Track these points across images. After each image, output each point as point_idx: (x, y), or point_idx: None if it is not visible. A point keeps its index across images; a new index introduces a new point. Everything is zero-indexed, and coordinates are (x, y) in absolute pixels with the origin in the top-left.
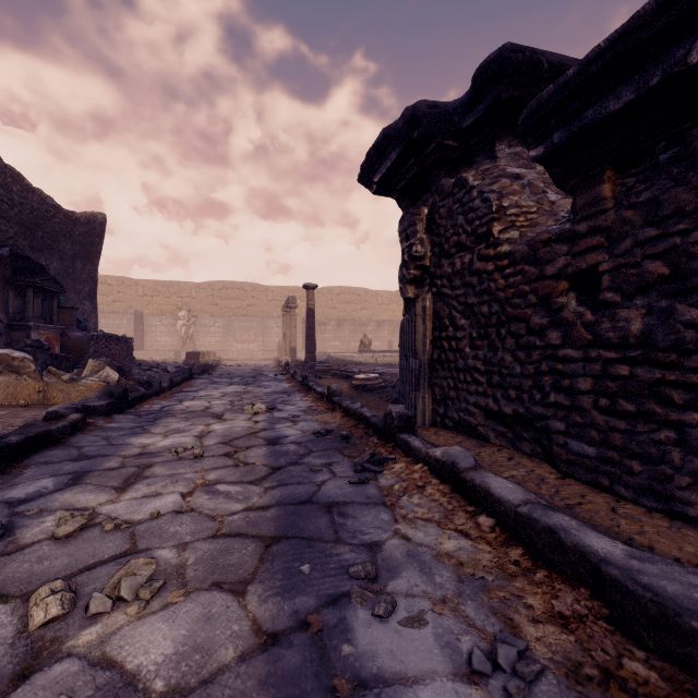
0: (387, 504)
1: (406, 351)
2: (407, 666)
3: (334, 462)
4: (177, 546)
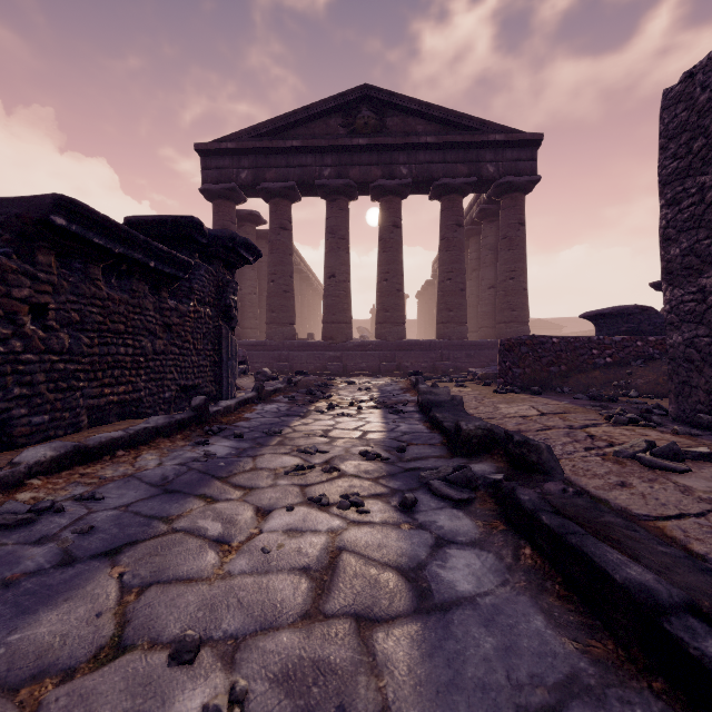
0: (127, 477)
1: None
2: (223, 448)
3: (26, 543)
4: (277, 486)
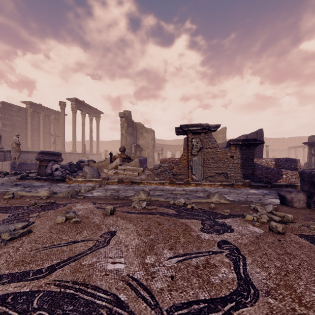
0: None
1: (310, 162)
2: None
3: None
4: None
